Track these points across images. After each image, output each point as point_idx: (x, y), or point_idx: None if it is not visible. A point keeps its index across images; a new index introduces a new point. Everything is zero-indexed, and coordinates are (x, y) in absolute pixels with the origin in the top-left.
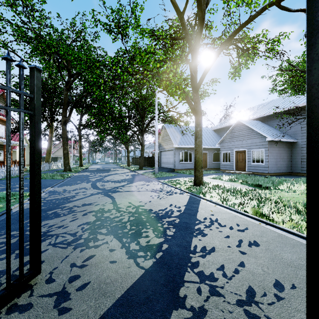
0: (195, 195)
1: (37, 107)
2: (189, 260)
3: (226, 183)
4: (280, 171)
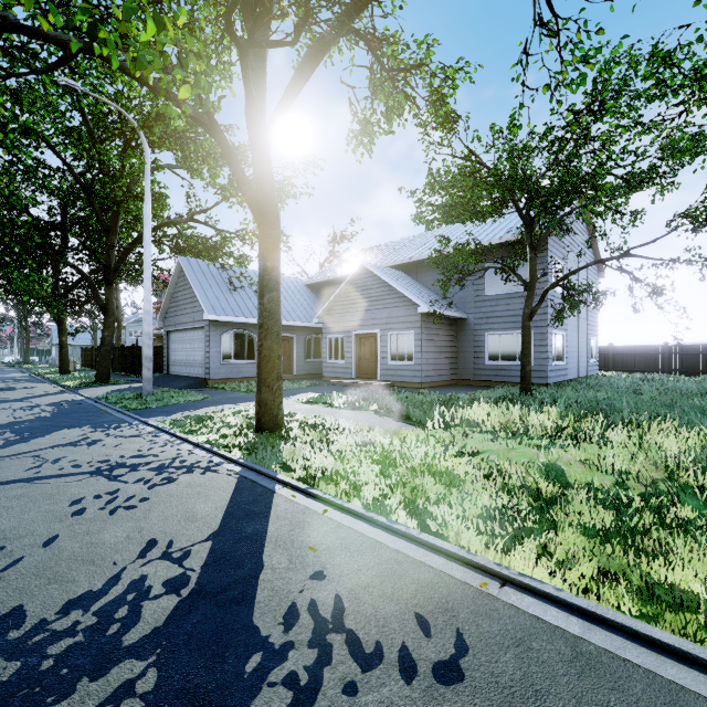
0: (257, 469)
1: None
2: None
3: (342, 414)
4: (441, 378)
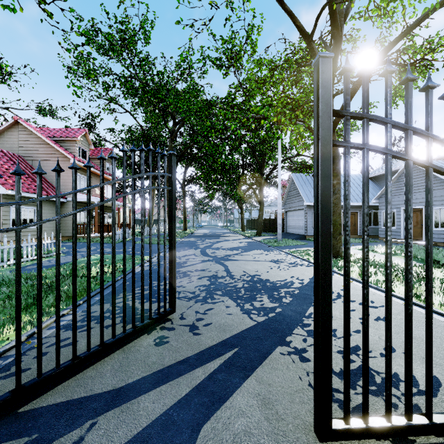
0: None
1: (173, 183)
2: (301, 321)
3: (380, 256)
4: None
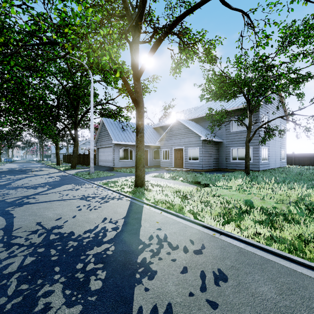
0: (136, 199)
1: None
2: None
3: (168, 181)
4: (211, 167)
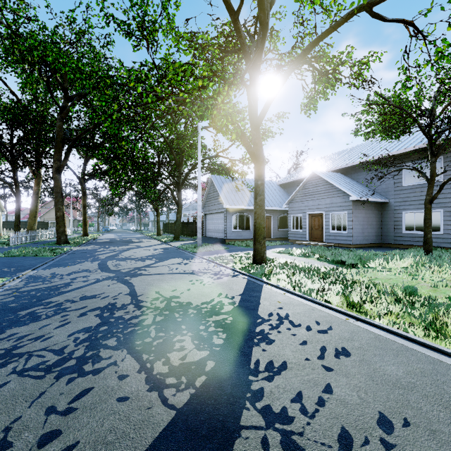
0: (255, 277)
1: None
2: (248, 387)
3: (298, 259)
4: (367, 242)
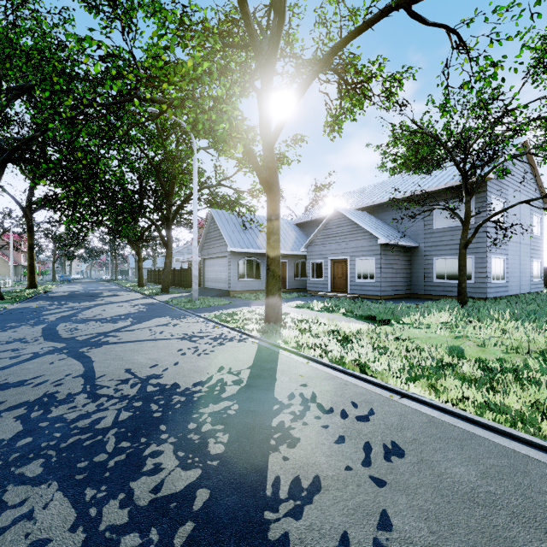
0: (268, 341)
1: None
2: (264, 536)
3: (320, 315)
4: (397, 292)
